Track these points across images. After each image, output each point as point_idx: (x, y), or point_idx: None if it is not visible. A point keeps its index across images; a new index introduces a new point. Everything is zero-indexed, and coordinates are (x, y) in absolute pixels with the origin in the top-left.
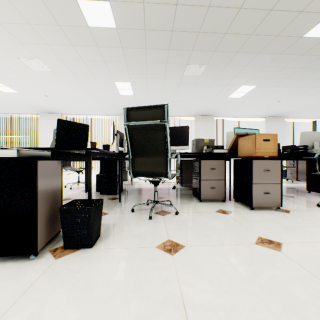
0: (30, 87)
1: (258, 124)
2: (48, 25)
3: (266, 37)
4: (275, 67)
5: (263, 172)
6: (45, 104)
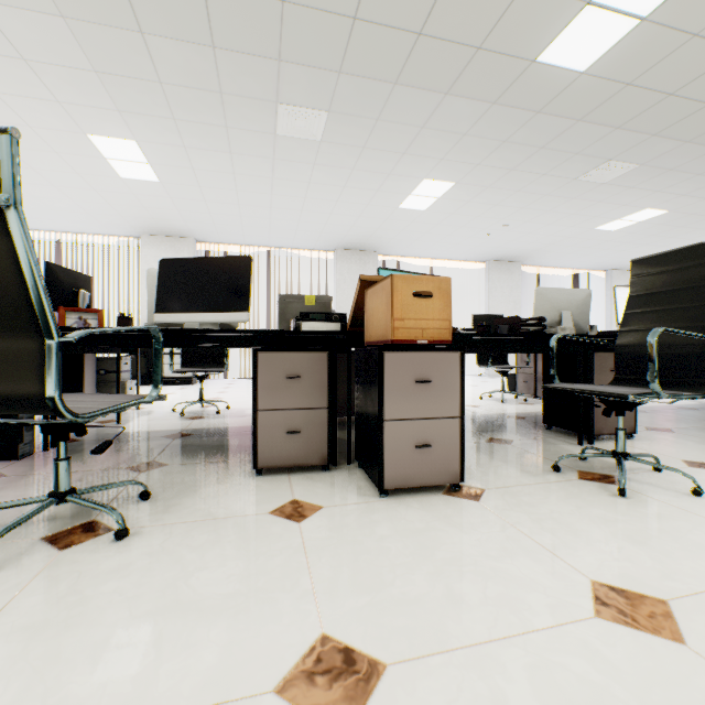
0: None
1: (472, 276)
2: None
3: (457, 48)
4: (488, 139)
5: (413, 386)
6: None
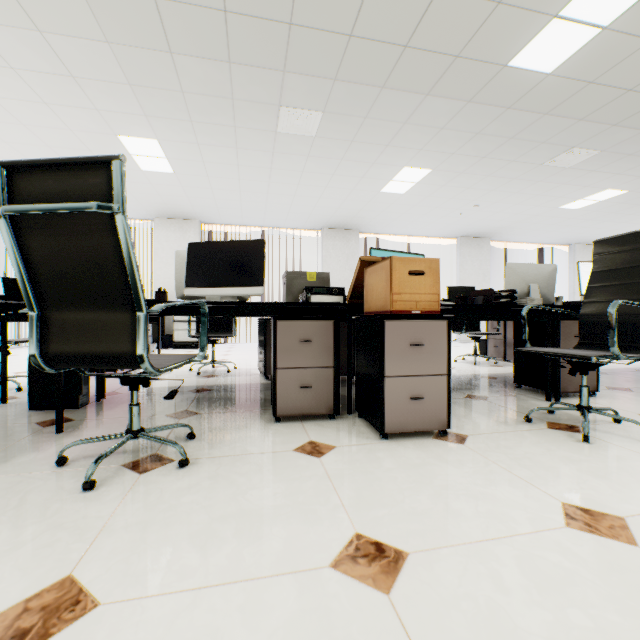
0: None
1: (445, 251)
2: None
3: (438, 56)
4: (463, 131)
5: (409, 348)
6: None
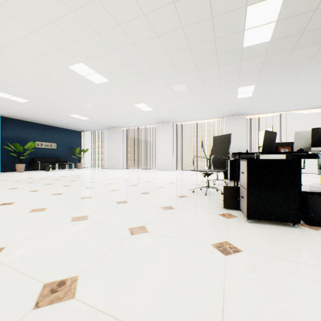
0: (164, 104)
1: None
2: (207, 57)
3: None
4: None
5: None
6: (166, 116)
